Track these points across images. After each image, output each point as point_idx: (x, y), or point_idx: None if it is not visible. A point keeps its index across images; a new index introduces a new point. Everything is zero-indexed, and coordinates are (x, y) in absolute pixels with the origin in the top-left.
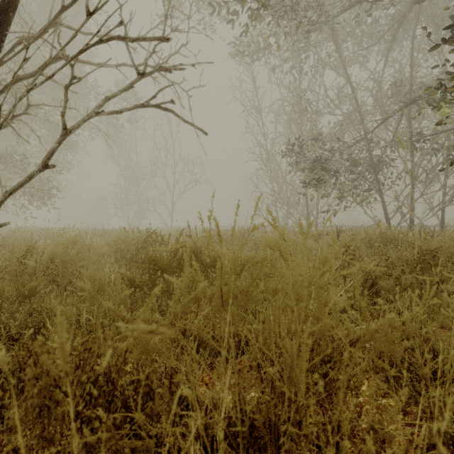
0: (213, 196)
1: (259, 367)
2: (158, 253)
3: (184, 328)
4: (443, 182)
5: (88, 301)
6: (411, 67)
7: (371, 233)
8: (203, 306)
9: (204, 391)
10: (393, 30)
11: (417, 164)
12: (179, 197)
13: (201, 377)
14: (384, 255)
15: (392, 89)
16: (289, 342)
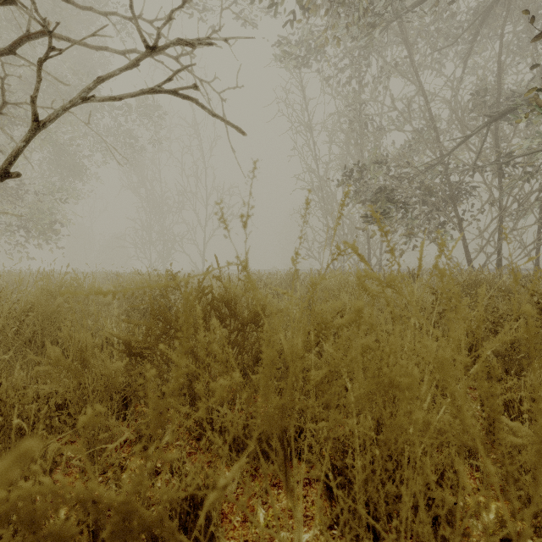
0: (253, 172)
1: (327, 488)
2: (171, 303)
3: (177, 499)
4: (538, 215)
5: (55, 380)
6: (499, 72)
7: (453, 277)
8: (230, 431)
9: (239, 524)
10: (475, 27)
11: (506, 191)
12: (212, 234)
13: (235, 494)
14: (489, 306)
15: (474, 99)
16: (421, 501)
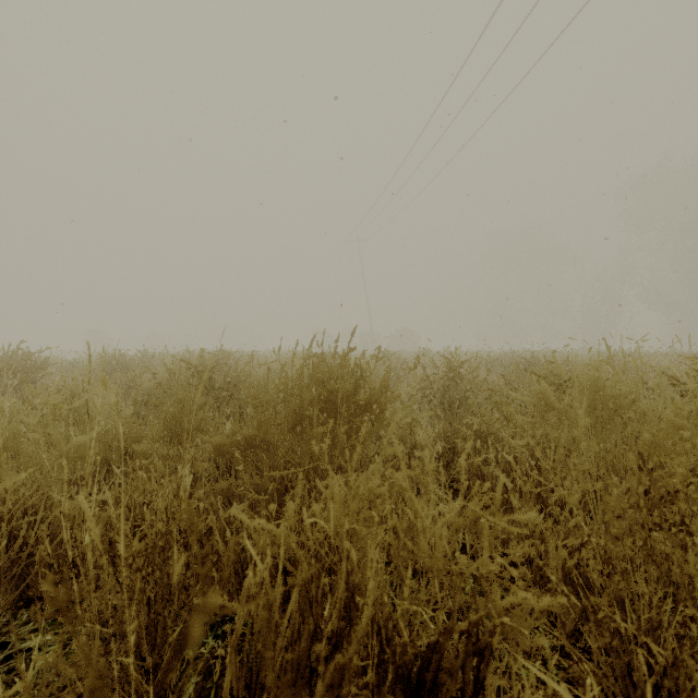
0: None
1: None
2: None
3: None
4: None
5: None
6: None
7: None
8: None
9: None
10: None
11: None
12: None
13: None
14: None
15: None
16: None
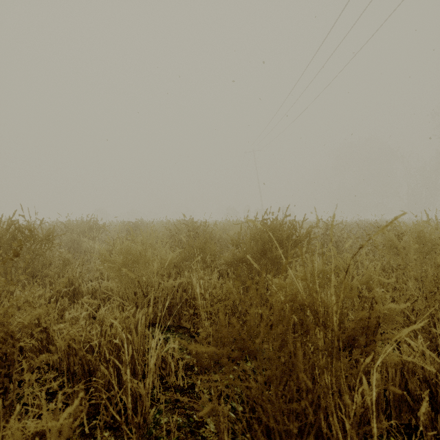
0: None
1: None
2: None
3: None
4: None
5: None
6: None
7: None
8: None
9: None
10: None
11: None
12: None
13: None
14: None
15: None
16: None
